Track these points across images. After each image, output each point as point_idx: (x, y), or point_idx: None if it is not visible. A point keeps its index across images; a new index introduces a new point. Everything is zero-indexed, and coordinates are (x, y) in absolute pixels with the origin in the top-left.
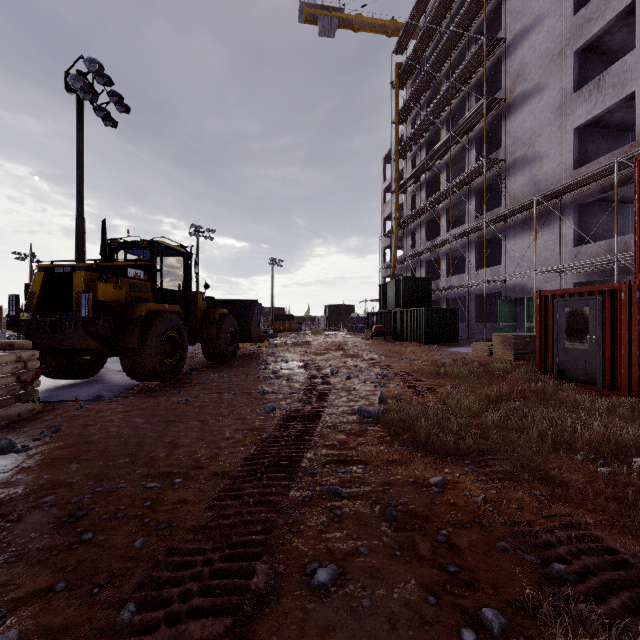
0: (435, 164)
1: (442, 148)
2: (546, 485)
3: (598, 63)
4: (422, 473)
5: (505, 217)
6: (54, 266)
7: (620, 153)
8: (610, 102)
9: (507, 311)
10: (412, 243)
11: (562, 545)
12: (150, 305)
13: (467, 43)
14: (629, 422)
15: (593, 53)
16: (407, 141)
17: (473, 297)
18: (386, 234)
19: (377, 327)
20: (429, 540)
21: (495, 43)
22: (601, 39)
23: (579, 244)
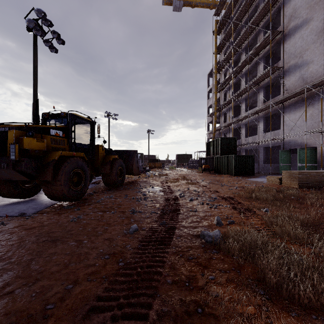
0: (238, 74)
1: (243, 64)
2: None
3: None
4: None
5: (283, 101)
6: None
7: None
8: None
9: (285, 156)
10: (224, 119)
11: None
12: (61, 152)
13: (258, 3)
14: None
15: None
16: (222, 63)
17: (262, 149)
18: (209, 115)
19: (205, 166)
20: None
21: None
22: None
23: None
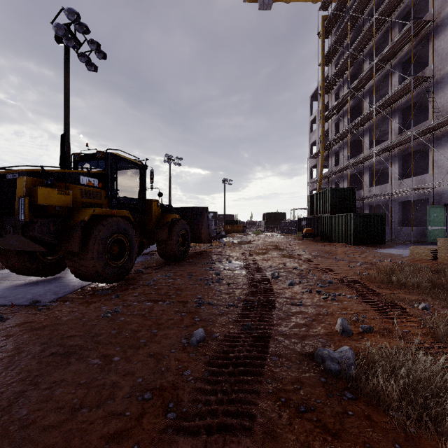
0: (358, 93)
1: (365, 77)
2: None
3: None
4: None
5: (433, 129)
6: (3, 172)
7: None
8: None
9: (436, 216)
10: (336, 161)
11: None
12: (94, 210)
13: None
14: None
15: None
16: (332, 78)
17: (396, 204)
18: (313, 156)
19: (307, 230)
20: None
21: None
22: None
23: None
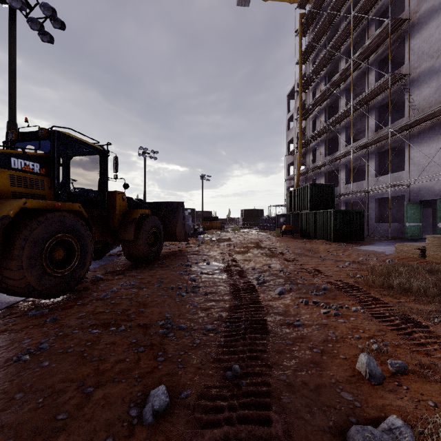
0: (334, 91)
1: (342, 75)
2: None
3: None
4: None
5: (410, 126)
6: None
7: None
8: None
9: (413, 212)
10: (312, 159)
11: None
12: (26, 201)
13: None
14: None
15: None
16: (309, 76)
17: (373, 200)
18: (290, 153)
19: (287, 226)
20: None
21: None
22: None
23: None
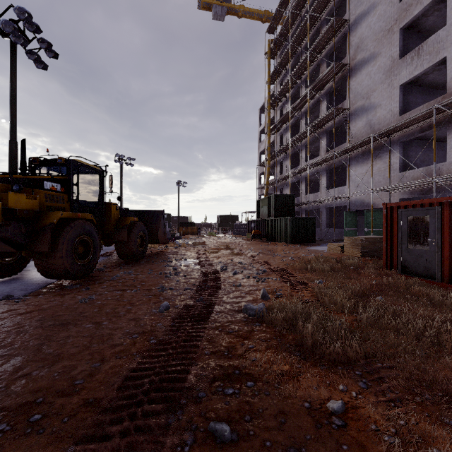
0: (297, 113)
1: (302, 101)
2: None
3: (416, 38)
4: (316, 392)
5: (349, 150)
6: None
7: (435, 103)
8: (427, 65)
9: (350, 219)
10: (280, 170)
11: None
12: (62, 213)
13: (320, 24)
14: None
15: (413, 31)
16: (277, 96)
17: (325, 209)
18: (261, 164)
19: (255, 231)
20: None
21: (341, 23)
22: (419, 20)
23: (403, 170)
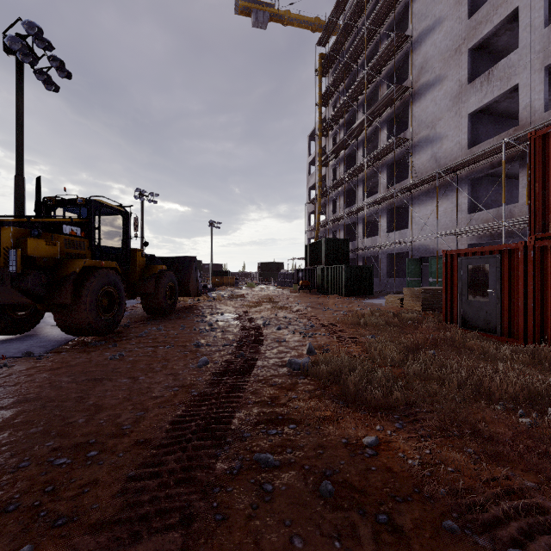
0: (352, 142)
1: (359, 128)
2: (476, 441)
3: (487, 60)
4: (354, 432)
5: (411, 188)
6: None
7: (506, 135)
8: (498, 92)
9: (413, 268)
10: (333, 209)
11: (510, 520)
12: (85, 261)
13: (379, 39)
14: (533, 368)
15: (483, 52)
16: (329, 121)
17: (384, 256)
18: (311, 201)
19: (303, 282)
20: (370, 522)
21: (403, 39)
22: (490, 40)
23: (472, 212)
